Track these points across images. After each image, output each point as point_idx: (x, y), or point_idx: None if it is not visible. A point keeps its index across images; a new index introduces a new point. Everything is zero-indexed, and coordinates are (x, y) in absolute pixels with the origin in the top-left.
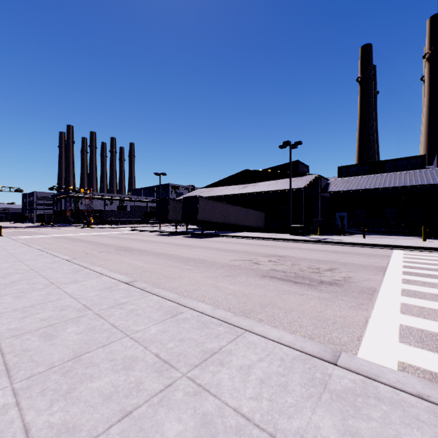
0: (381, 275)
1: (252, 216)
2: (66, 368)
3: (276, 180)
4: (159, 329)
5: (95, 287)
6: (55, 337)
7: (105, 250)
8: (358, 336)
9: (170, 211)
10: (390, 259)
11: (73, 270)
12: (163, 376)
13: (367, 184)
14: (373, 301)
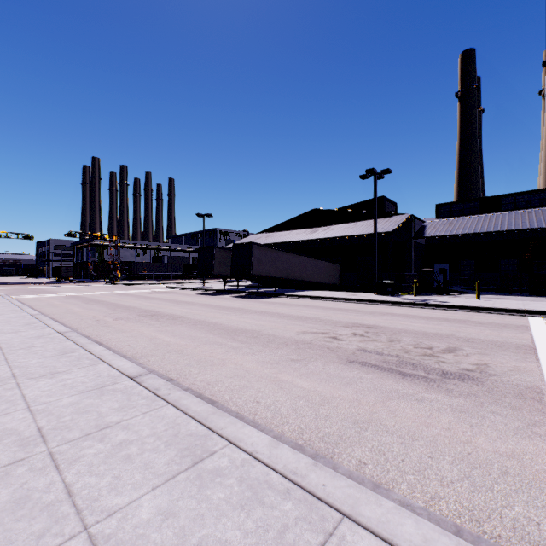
0: (534, 361)
1: (324, 269)
2: None
3: (354, 222)
4: (159, 506)
5: (77, 386)
6: None
7: (125, 315)
8: None
9: (215, 262)
10: (531, 331)
11: (60, 351)
12: None
13: (478, 226)
14: None
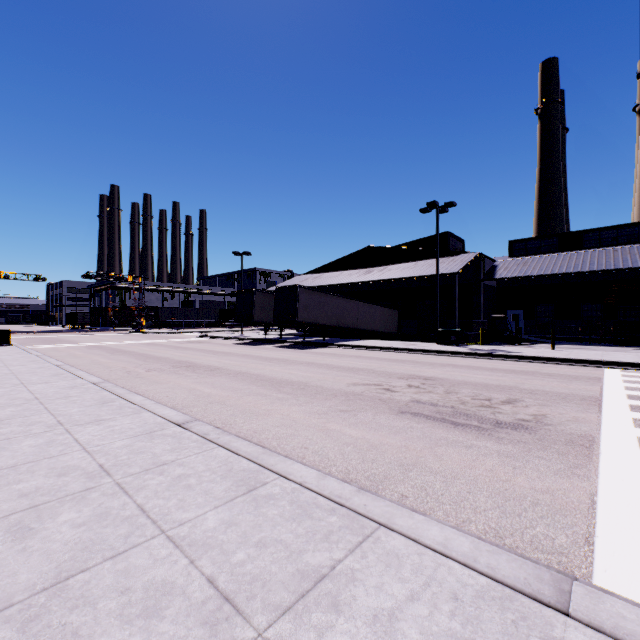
0: (596, 412)
1: (379, 316)
2: (33, 610)
3: (414, 261)
4: (222, 519)
5: (126, 432)
6: (34, 532)
7: (157, 366)
8: (584, 534)
9: (256, 308)
10: (603, 383)
11: (99, 401)
12: (218, 637)
13: (556, 267)
14: (594, 461)
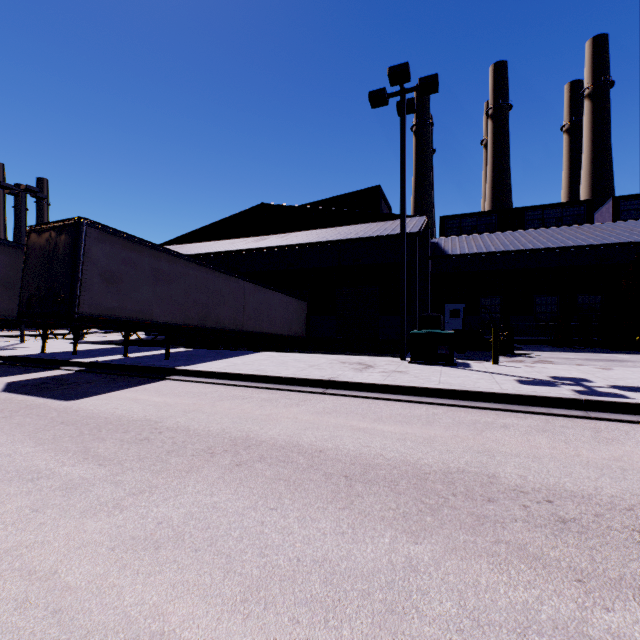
0: None
1: (280, 309)
2: None
3: (332, 227)
4: None
5: None
6: None
7: None
8: None
9: None
10: None
11: None
12: None
13: (524, 242)
14: None
